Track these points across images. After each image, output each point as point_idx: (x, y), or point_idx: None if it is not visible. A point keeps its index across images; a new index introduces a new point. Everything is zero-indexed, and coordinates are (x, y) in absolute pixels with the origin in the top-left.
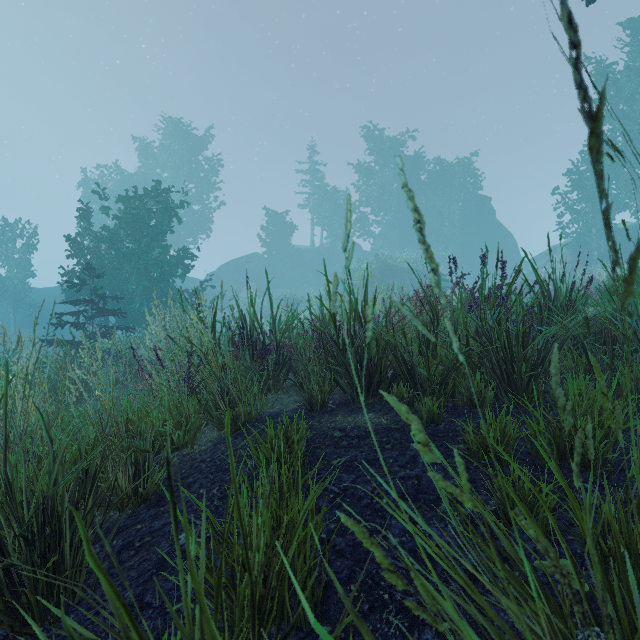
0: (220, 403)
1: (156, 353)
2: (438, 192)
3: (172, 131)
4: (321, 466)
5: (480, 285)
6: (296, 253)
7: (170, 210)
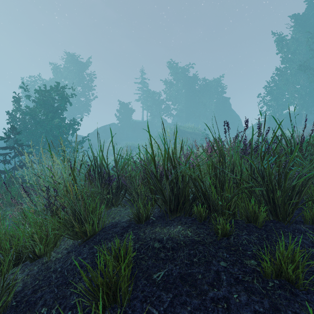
0: (73, 221)
1: (23, 187)
2: (204, 94)
3: (70, 59)
4: (144, 281)
5: (251, 139)
6: (134, 123)
7: (65, 98)
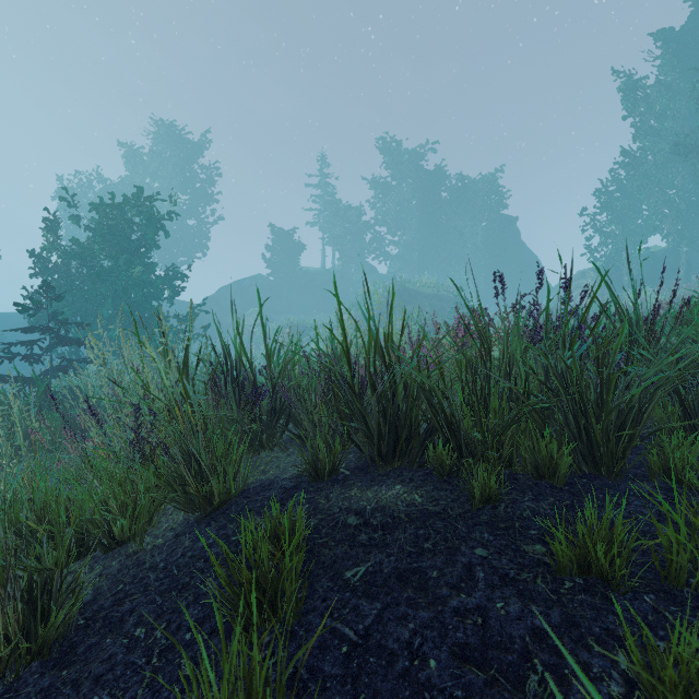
0: (186, 474)
1: (88, 405)
2: (460, 211)
3: (163, 135)
4: (328, 582)
5: (545, 309)
6: (305, 275)
7: (155, 222)
